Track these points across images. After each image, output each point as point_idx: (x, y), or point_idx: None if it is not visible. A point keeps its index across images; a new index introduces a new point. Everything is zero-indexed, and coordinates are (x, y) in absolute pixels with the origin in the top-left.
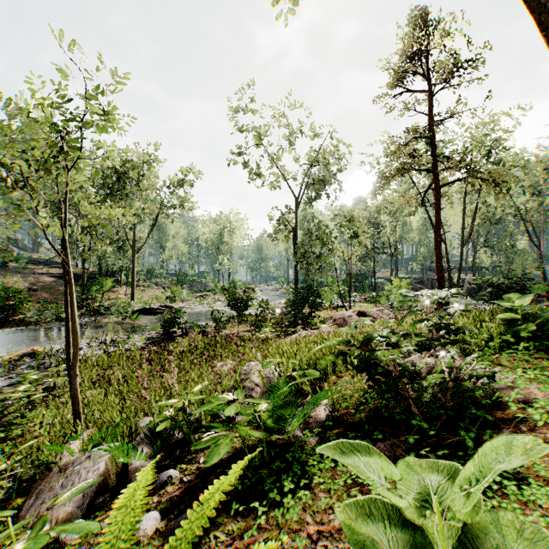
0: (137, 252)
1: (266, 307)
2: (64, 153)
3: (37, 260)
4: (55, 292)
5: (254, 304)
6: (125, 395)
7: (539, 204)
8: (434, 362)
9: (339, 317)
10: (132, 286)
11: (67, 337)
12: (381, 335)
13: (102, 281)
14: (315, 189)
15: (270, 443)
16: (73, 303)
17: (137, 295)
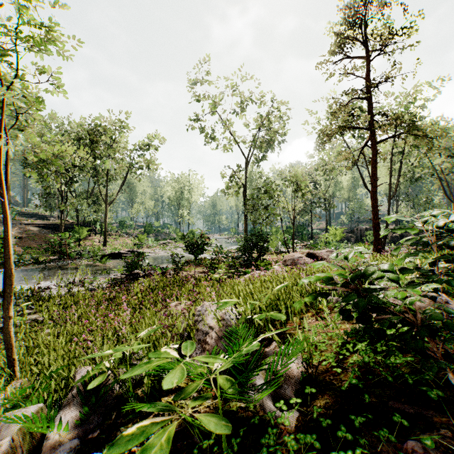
0: (109, 205)
1: (220, 252)
2: (1, 73)
3: (25, 213)
4: (38, 239)
5: (209, 250)
6: (74, 337)
7: (453, 165)
8: (419, 303)
9: (289, 259)
10: (104, 235)
11: (5, 275)
12: (382, 269)
13: (79, 230)
14: (262, 150)
15: (229, 414)
16: (8, 237)
17: (110, 243)
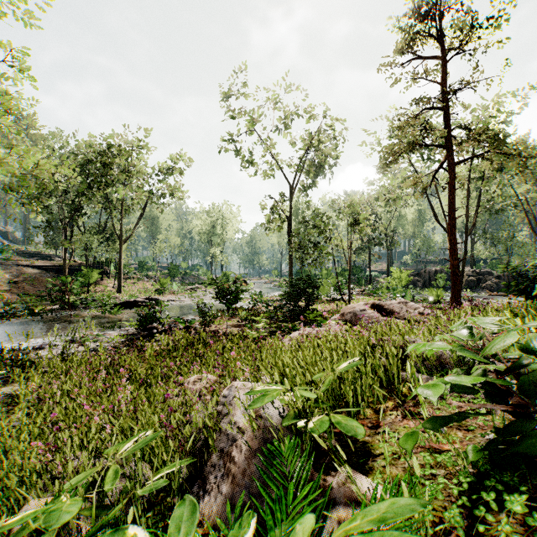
0: (124, 242)
1: (259, 300)
2: None
3: (25, 252)
4: (38, 284)
5: (246, 297)
6: (46, 430)
7: None
8: None
9: (348, 312)
10: (119, 278)
11: None
12: None
13: (87, 273)
14: (310, 175)
15: None
16: None
17: (126, 288)
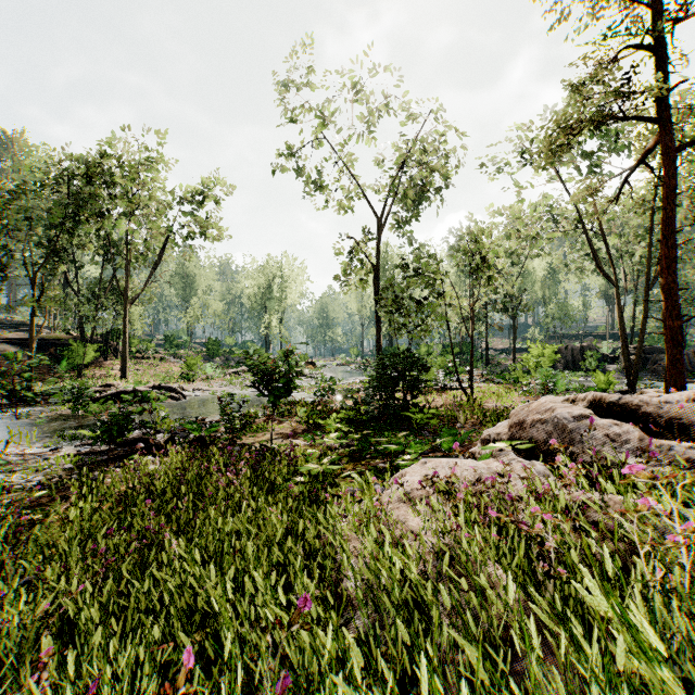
0: (131, 304)
1: (330, 389)
2: None
3: (2, 321)
4: (4, 365)
5: (312, 385)
6: None
7: None
8: None
9: (536, 419)
10: (123, 357)
11: None
12: None
13: (78, 349)
14: (408, 201)
15: None
16: None
17: (141, 371)
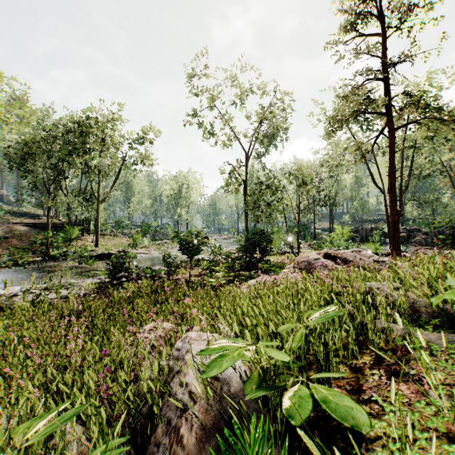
0: (101, 203)
1: (218, 252)
2: None
3: (17, 212)
4: (26, 239)
5: (208, 250)
6: None
7: None
8: None
9: (302, 260)
10: (96, 234)
11: None
12: None
13: (69, 230)
14: (264, 144)
15: None
16: None
17: (104, 243)
